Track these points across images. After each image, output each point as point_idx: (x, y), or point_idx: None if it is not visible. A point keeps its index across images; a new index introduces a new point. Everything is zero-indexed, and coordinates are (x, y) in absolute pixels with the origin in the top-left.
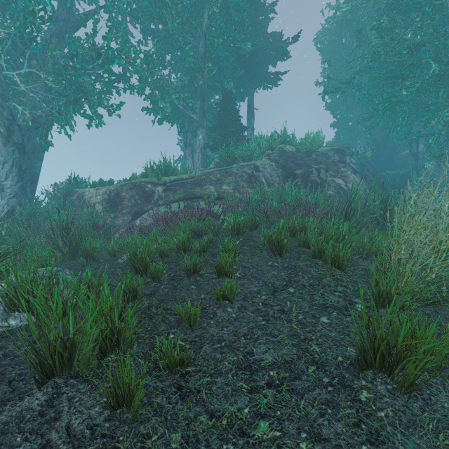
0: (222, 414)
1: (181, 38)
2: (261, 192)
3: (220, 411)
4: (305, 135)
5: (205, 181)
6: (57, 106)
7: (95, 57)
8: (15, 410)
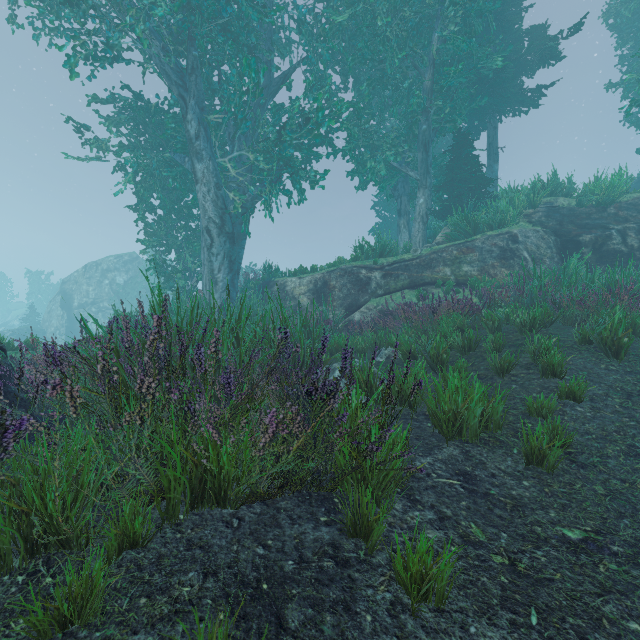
0: (634, 482)
1: (398, 74)
2: (535, 274)
3: (629, 480)
4: (595, 179)
5: (436, 261)
6: (267, 188)
7: (302, 124)
8: (444, 454)
